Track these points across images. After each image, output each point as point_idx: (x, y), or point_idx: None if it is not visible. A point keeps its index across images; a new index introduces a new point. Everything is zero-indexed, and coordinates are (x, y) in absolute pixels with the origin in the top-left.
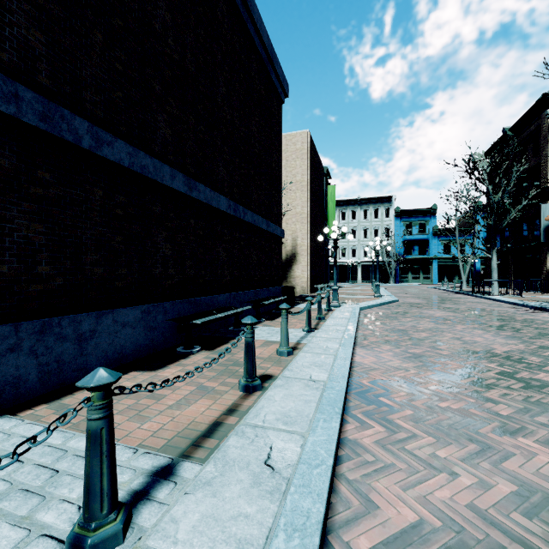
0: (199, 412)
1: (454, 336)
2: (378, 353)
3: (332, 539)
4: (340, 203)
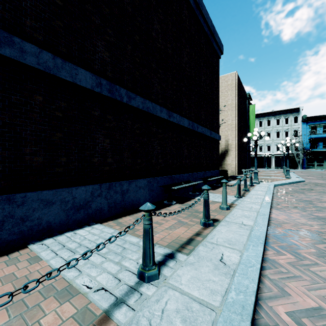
0: (181, 233)
1: None
2: (289, 214)
3: (261, 303)
4: (258, 116)
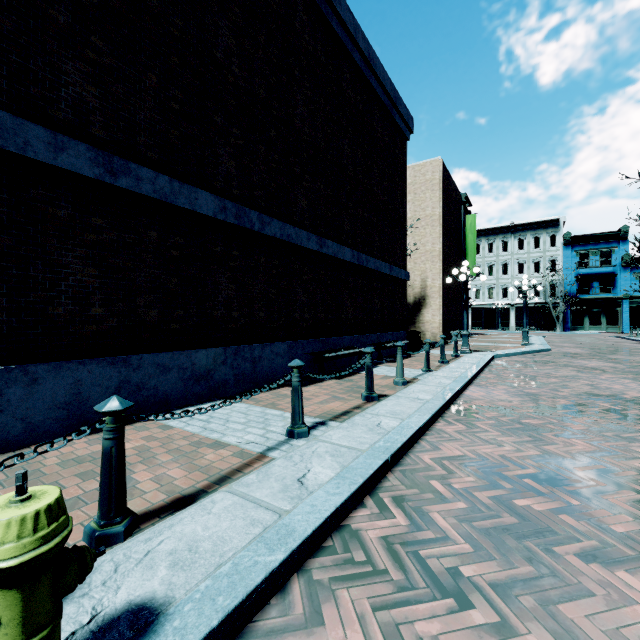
0: (335, 407)
1: (588, 383)
2: (490, 391)
3: (410, 454)
4: (486, 232)
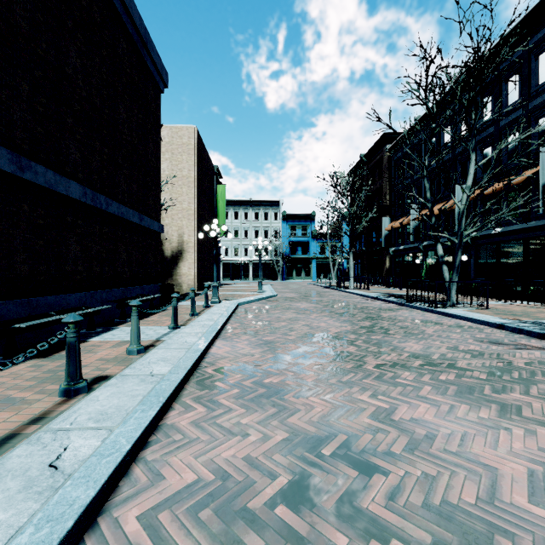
0: None
1: (306, 323)
2: (235, 343)
3: (102, 520)
4: (233, 203)
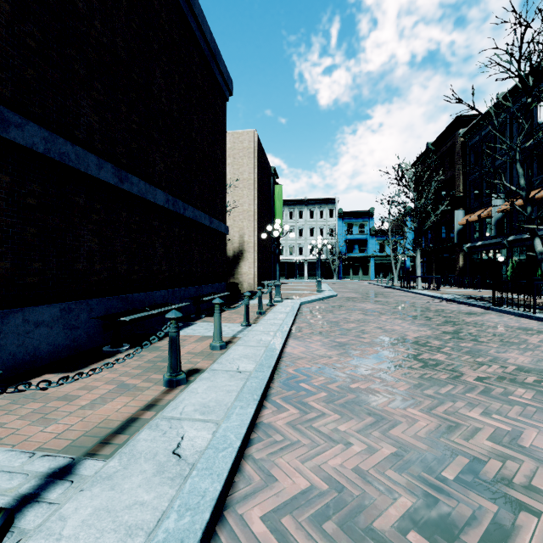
0: (115, 410)
1: (377, 326)
2: (308, 344)
3: (227, 514)
4: (288, 203)
